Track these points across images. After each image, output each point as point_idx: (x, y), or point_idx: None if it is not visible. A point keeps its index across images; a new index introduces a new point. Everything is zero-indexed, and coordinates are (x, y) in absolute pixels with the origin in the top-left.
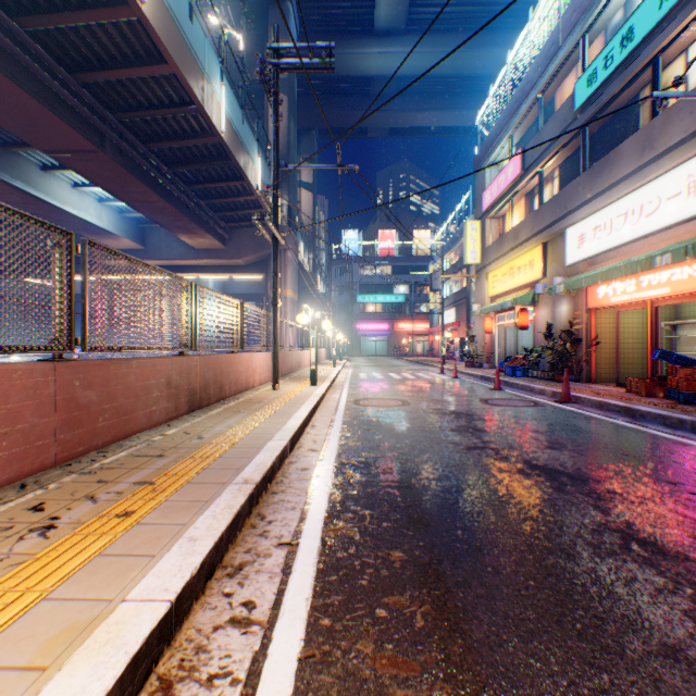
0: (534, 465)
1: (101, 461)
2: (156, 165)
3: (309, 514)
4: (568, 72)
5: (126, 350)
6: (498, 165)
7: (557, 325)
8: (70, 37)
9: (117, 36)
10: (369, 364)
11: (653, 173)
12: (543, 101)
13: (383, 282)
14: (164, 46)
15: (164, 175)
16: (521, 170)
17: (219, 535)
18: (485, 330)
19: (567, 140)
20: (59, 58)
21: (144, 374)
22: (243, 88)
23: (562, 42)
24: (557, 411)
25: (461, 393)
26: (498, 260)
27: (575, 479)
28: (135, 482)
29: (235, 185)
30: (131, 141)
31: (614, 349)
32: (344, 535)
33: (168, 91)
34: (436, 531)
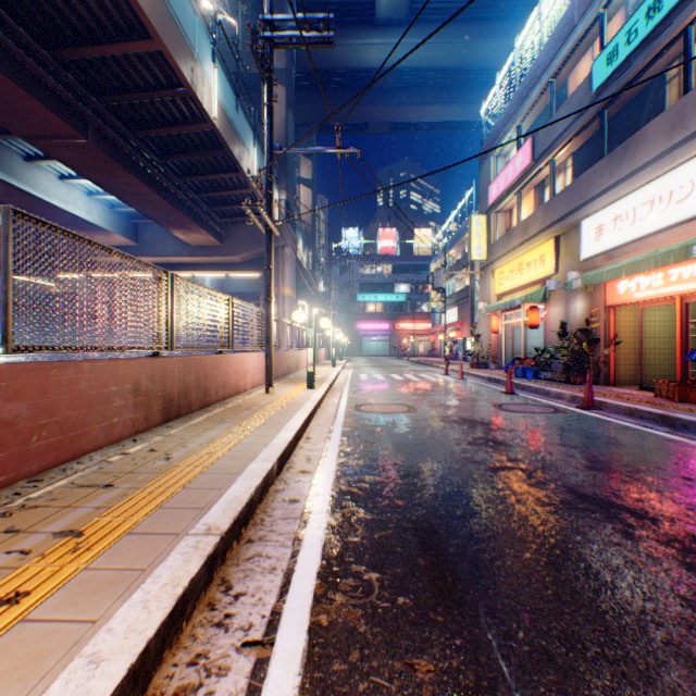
0: (581, 495)
1: (28, 495)
2: (145, 155)
3: (293, 581)
4: (583, 53)
5: (73, 351)
6: (505, 157)
7: (571, 324)
8: (44, 8)
9: (96, 7)
10: (369, 365)
11: (685, 154)
12: (554, 86)
13: (384, 281)
14: (147, 17)
15: (154, 166)
16: (531, 159)
17: (140, 650)
18: (491, 329)
19: (582, 125)
20: (33, 32)
21: (100, 380)
22: (237, 74)
23: (578, 21)
24: (583, 419)
25: (471, 396)
26: (506, 256)
27: (641, 516)
28: (55, 532)
29: (230, 177)
30: (117, 128)
31: (637, 349)
32: (342, 624)
33: (154, 72)
34: (477, 614)
